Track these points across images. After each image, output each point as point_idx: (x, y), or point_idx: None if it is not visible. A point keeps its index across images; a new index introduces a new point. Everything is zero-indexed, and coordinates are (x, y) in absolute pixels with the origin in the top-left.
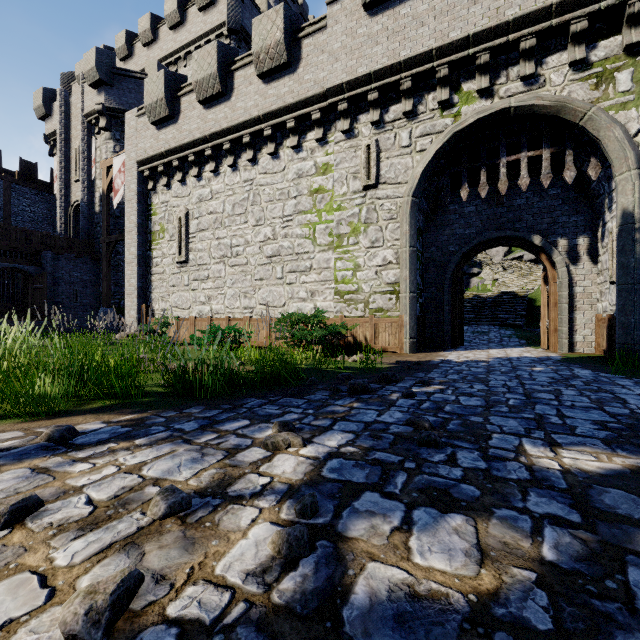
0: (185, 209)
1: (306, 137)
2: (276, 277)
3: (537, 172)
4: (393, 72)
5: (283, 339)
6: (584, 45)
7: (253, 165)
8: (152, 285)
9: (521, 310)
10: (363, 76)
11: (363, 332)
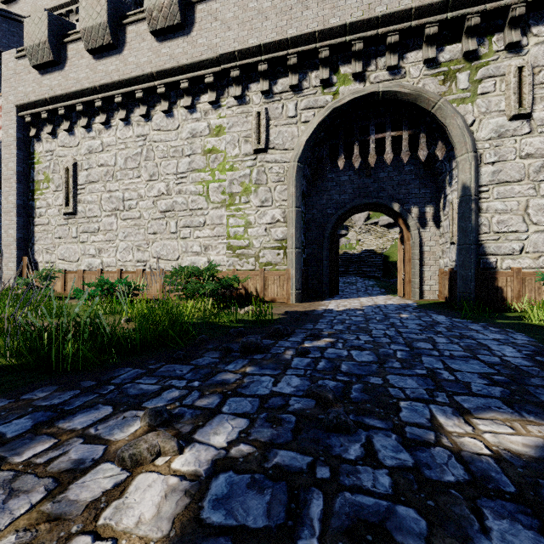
0: (73, 159)
1: (200, 99)
2: (170, 231)
3: (396, 151)
4: (281, 47)
5: (176, 292)
6: (435, 47)
7: (146, 121)
8: (35, 236)
9: (379, 264)
10: (254, 47)
11: (254, 284)
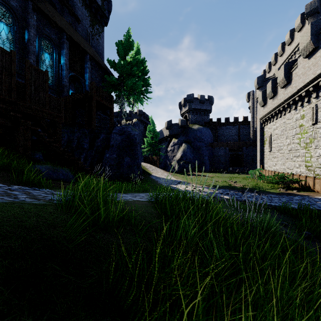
0: (270, 133)
1: (298, 105)
2: (290, 158)
3: None
4: (315, 79)
5: None
6: None
7: (285, 117)
8: (264, 158)
9: None
10: (306, 83)
11: (311, 183)
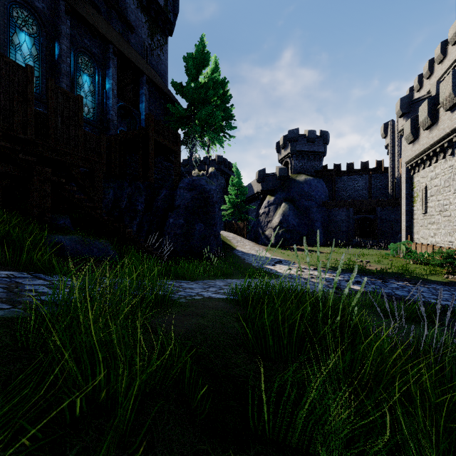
0: (424, 184)
1: None
2: None
3: None
4: None
5: None
6: None
7: (452, 157)
8: (413, 225)
9: None
10: None
11: None
